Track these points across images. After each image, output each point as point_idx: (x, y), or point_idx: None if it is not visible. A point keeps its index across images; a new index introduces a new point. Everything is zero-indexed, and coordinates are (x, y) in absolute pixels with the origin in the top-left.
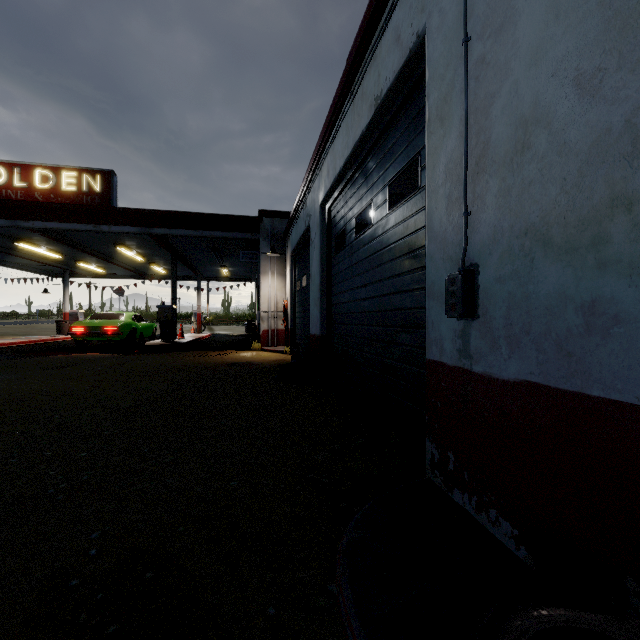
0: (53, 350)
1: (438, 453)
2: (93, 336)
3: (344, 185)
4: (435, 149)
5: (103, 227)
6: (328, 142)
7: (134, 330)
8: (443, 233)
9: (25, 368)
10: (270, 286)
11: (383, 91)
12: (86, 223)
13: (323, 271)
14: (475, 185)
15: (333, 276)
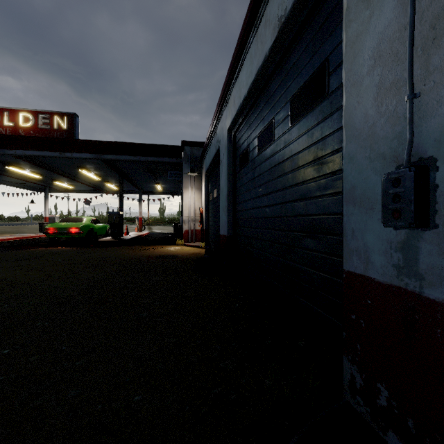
0: (32, 244)
1: (361, 378)
2: (61, 234)
3: (247, 111)
4: (357, 36)
5: (67, 154)
6: (234, 77)
7: (92, 230)
8: (370, 128)
9: (3, 259)
10: (190, 197)
11: (288, 7)
12: (54, 151)
13: (230, 184)
14: (429, 55)
15: (238, 188)
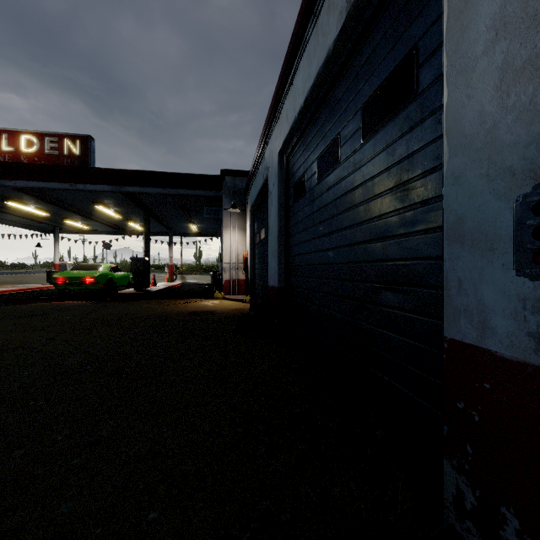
0: (36, 298)
1: (474, 496)
2: (73, 285)
3: (304, 127)
4: (466, 1)
5: (79, 186)
6: (287, 85)
7: (111, 280)
8: (488, 132)
9: None
10: (231, 239)
11: None
12: (63, 182)
13: (281, 222)
14: None
15: (291, 226)
